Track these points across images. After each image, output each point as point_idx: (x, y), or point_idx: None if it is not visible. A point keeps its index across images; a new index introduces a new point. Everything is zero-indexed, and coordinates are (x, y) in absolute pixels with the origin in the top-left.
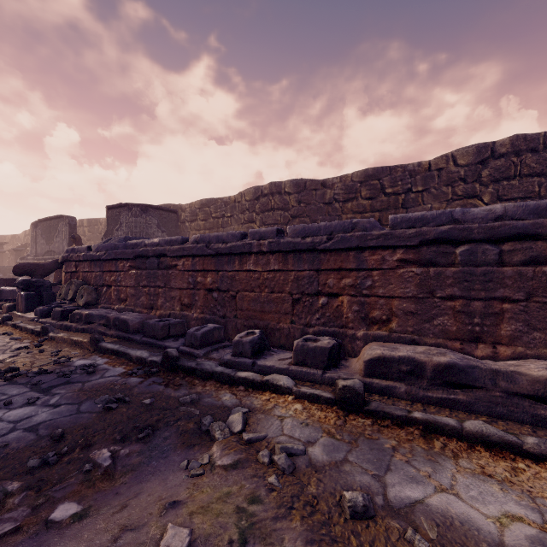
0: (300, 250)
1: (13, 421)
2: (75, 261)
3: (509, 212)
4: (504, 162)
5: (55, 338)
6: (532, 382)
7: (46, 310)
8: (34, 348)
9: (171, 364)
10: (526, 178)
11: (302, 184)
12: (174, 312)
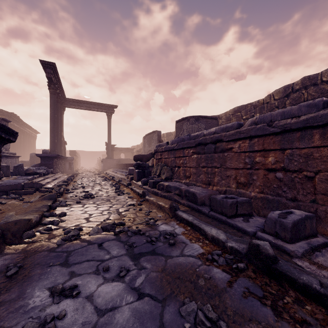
0: None
1: (98, 309)
2: (160, 151)
3: None
4: None
5: (149, 200)
6: None
7: (146, 181)
8: (137, 206)
9: (265, 264)
10: None
11: None
12: (230, 189)
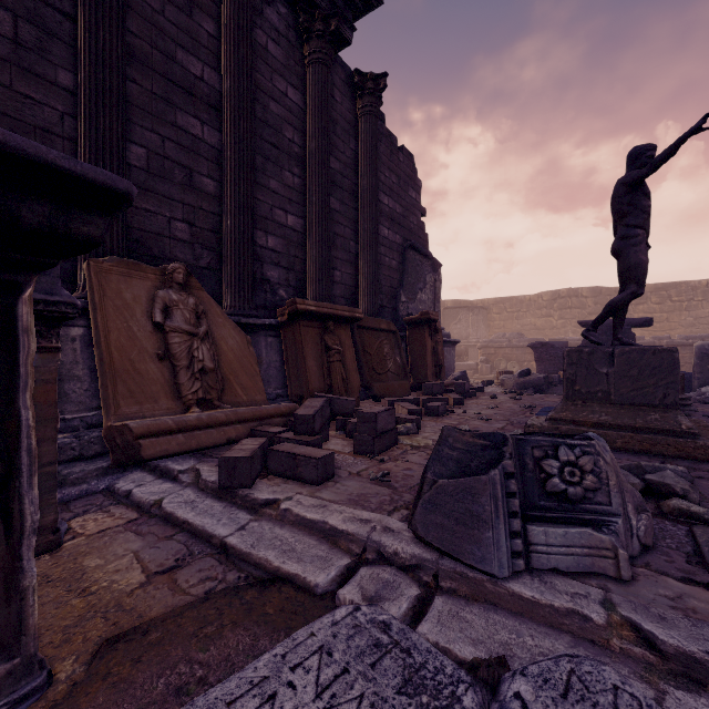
0: (685, 345)
1: None
2: (495, 347)
3: None
4: None
5: None
6: None
7: None
8: None
9: None
10: None
11: (599, 291)
12: None
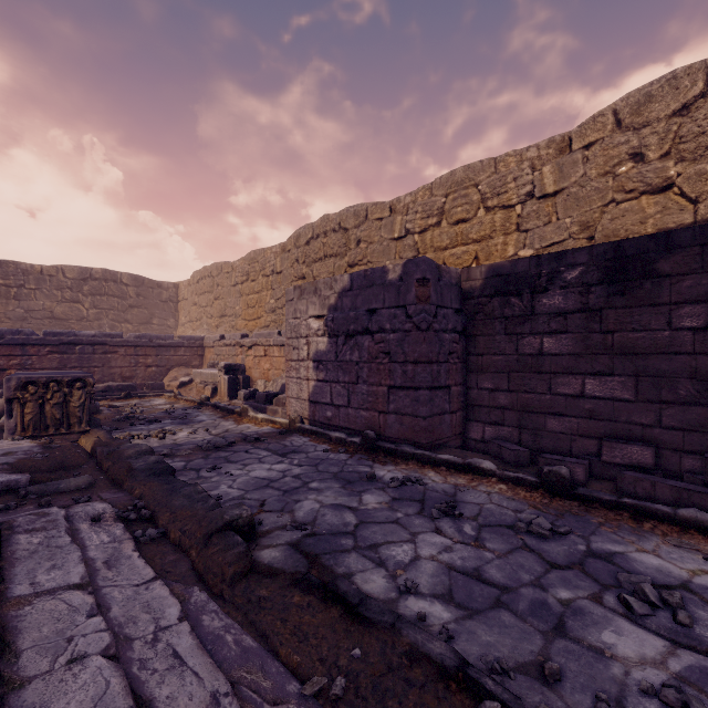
0: None
1: None
2: None
3: (97, 335)
4: (99, 284)
5: None
6: (102, 387)
7: None
8: None
9: None
10: (112, 297)
11: None
12: None
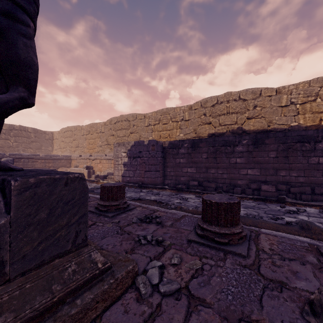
0: None
1: None
2: None
3: (30, 155)
4: (17, 132)
5: None
6: None
7: None
8: None
9: None
10: (23, 137)
11: None
12: None
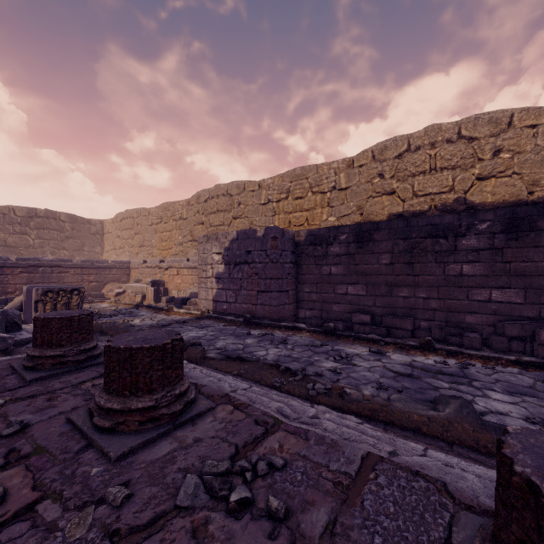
0: None
1: None
2: None
3: (55, 260)
4: (42, 221)
5: None
6: None
7: None
8: None
9: None
10: (52, 231)
11: None
12: None
